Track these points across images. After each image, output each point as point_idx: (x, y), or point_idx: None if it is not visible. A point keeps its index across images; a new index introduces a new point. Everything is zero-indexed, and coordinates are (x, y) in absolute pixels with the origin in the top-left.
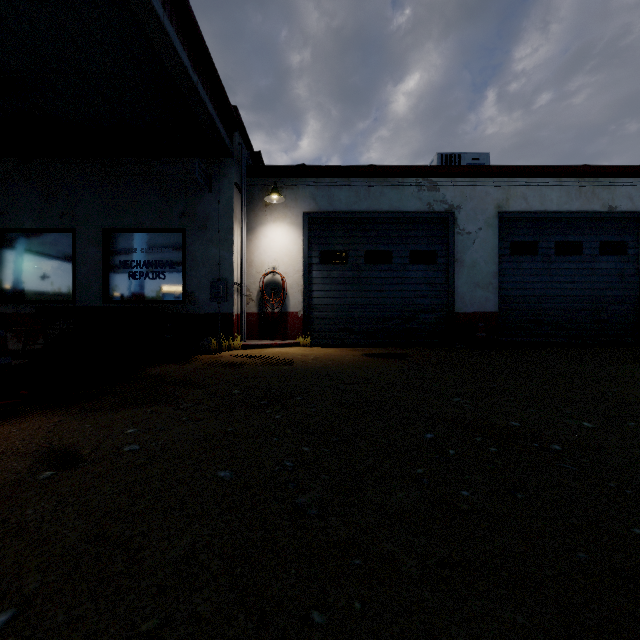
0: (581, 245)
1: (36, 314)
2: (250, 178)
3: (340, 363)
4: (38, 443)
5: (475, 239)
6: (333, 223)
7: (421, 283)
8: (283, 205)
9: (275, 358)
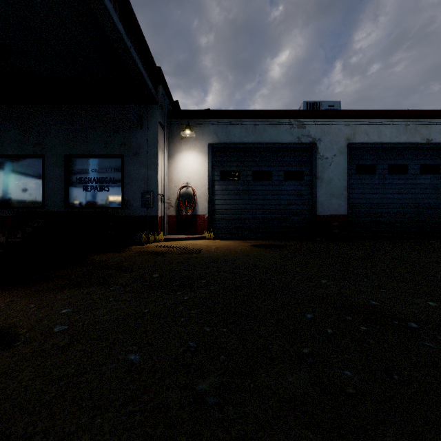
0: (407, 167)
1: (16, 216)
2: (170, 119)
3: (235, 252)
4: None
5: (331, 162)
6: (229, 151)
7: (292, 194)
8: (194, 138)
9: (187, 248)
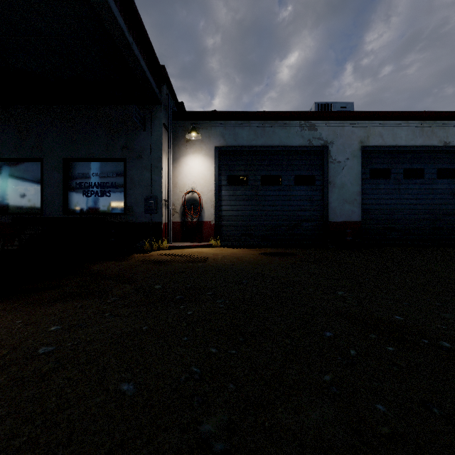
0: (423, 171)
1: (12, 223)
2: (175, 121)
3: (243, 260)
4: None
5: (344, 166)
6: (237, 155)
7: (303, 199)
8: (200, 141)
9: (193, 256)
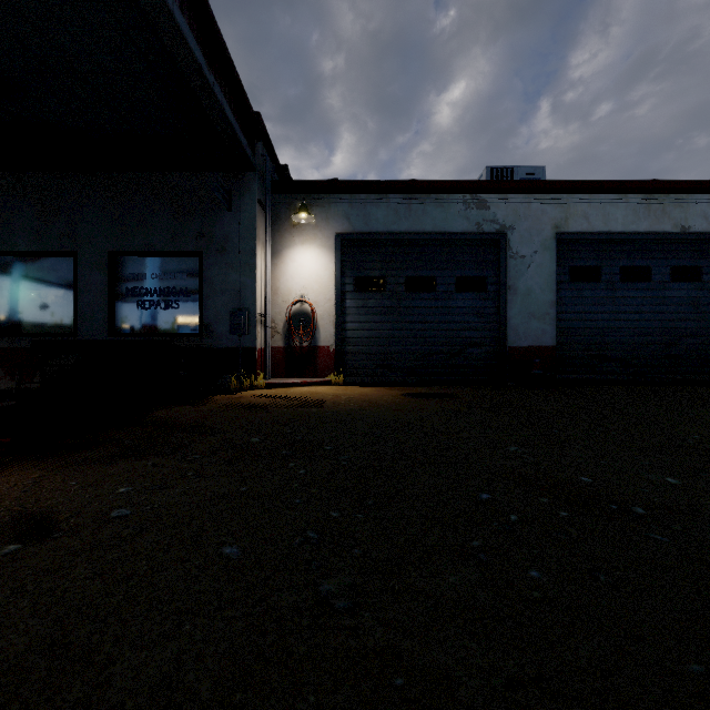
0: (650, 270)
1: (32, 348)
2: (275, 195)
3: (377, 404)
4: (8, 506)
5: (530, 264)
6: (369, 246)
7: (469, 313)
8: (313, 225)
9: (303, 399)
